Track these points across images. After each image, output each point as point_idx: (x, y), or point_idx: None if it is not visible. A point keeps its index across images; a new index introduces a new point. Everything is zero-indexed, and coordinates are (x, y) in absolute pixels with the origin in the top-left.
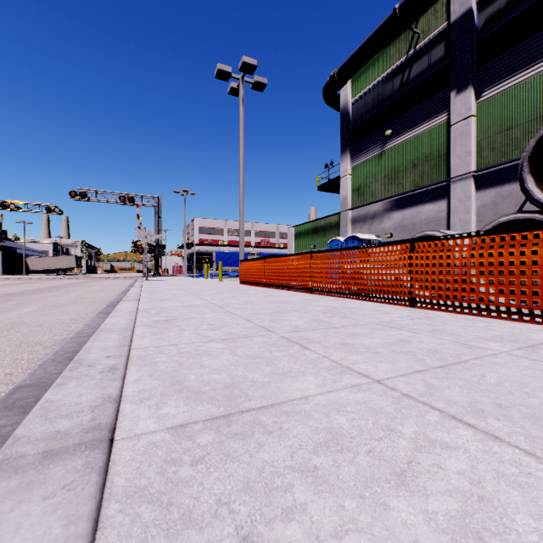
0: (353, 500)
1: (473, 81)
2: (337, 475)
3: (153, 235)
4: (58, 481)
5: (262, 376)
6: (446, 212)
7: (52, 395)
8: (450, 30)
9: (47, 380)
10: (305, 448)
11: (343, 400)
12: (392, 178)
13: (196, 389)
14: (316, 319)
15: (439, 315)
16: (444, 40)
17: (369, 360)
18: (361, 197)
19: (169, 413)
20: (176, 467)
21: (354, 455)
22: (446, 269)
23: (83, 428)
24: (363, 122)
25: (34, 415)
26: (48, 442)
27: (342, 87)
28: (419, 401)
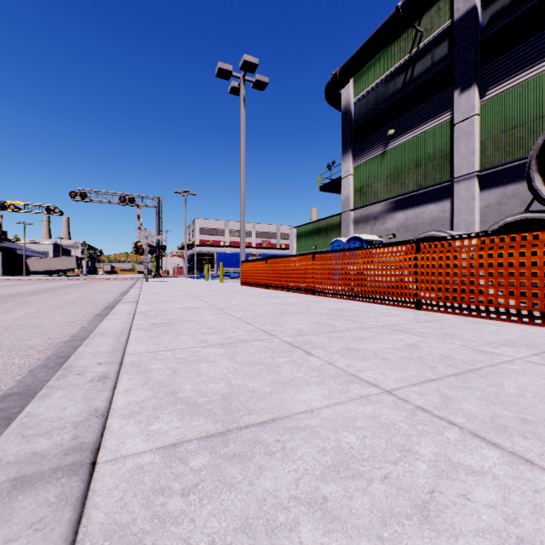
0: (370, 542)
1: (477, 80)
2: (349, 509)
3: (154, 236)
4: (25, 518)
5: (263, 385)
6: (450, 212)
7: (33, 409)
8: (454, 28)
9: (36, 388)
10: (311, 473)
11: (351, 414)
12: (395, 178)
13: (191, 400)
14: (320, 322)
15: (447, 317)
16: (447, 38)
17: (377, 367)
18: (363, 197)
19: (160, 430)
20: (165, 497)
21: (367, 482)
22: (453, 270)
23: (63, 448)
24: (365, 122)
25: (10, 432)
26: (21, 466)
27: (344, 87)
28: (435, 415)
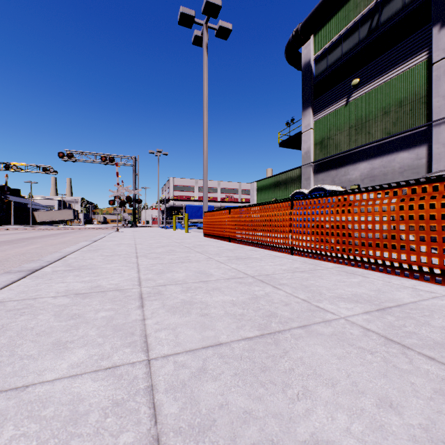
0: None
1: None
2: None
3: (131, 191)
4: None
5: None
6: (426, 159)
7: None
8: None
9: None
10: None
11: None
12: (359, 128)
13: None
14: None
15: None
16: None
17: None
18: (324, 150)
19: None
20: None
21: None
22: None
23: None
24: (326, 76)
25: None
26: None
27: (304, 43)
28: None
